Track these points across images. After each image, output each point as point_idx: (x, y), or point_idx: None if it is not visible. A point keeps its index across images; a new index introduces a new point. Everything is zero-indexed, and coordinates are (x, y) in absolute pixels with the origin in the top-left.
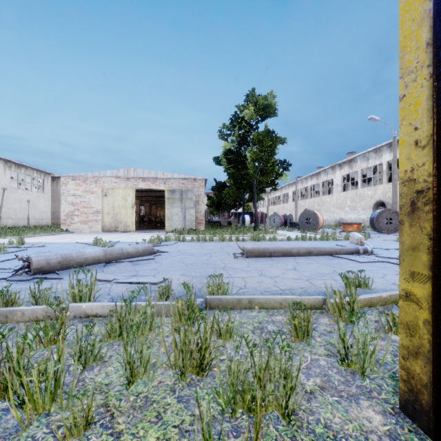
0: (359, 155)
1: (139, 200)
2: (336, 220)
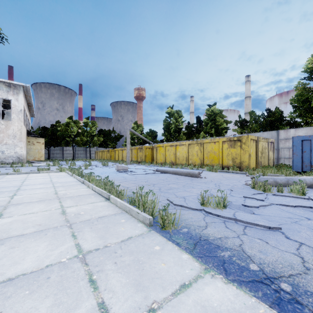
0: None
1: None
2: None
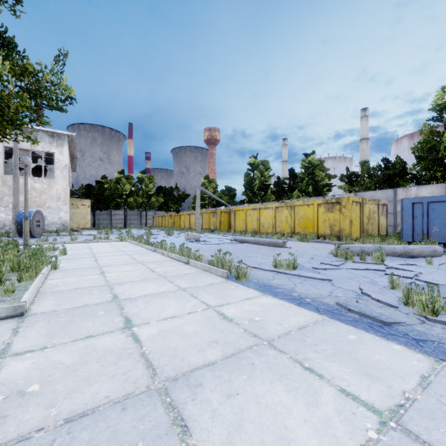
0: None
1: None
2: None
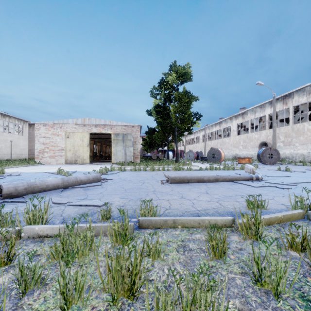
0: (249, 109)
1: (93, 140)
2: (233, 155)
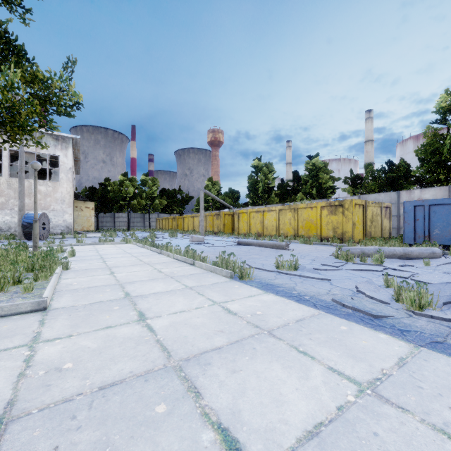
0: None
1: None
2: None
